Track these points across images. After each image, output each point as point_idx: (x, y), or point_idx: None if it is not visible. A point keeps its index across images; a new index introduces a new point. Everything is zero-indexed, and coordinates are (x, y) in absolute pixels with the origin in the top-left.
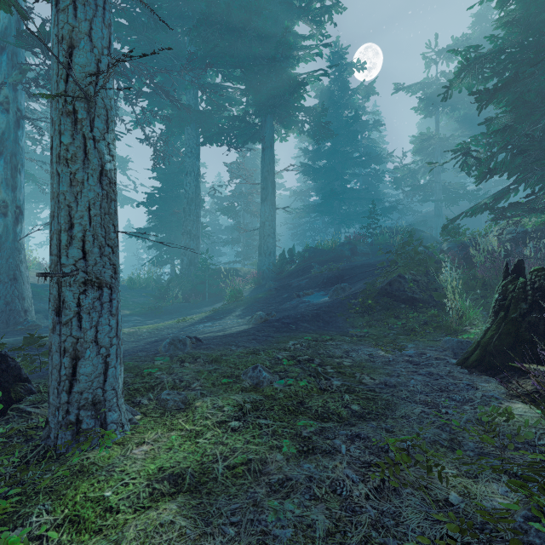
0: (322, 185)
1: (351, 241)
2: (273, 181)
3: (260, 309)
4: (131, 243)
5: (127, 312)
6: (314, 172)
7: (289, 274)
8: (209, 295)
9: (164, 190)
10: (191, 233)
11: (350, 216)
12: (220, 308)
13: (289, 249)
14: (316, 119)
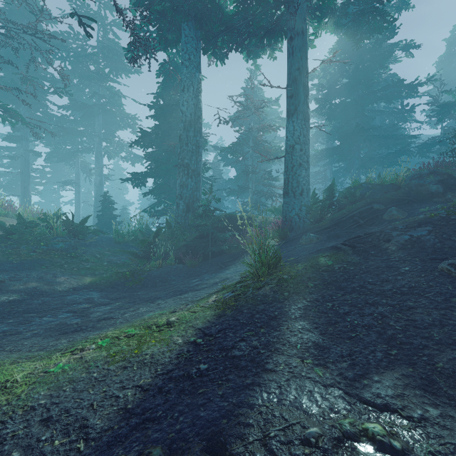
0: (334, 128)
1: (437, 169)
2: (306, 85)
3: (372, 318)
4: (145, 201)
5: (86, 281)
6: (329, 110)
7: (336, 223)
8: (212, 254)
9: (162, 128)
10: (188, 168)
11: (373, 159)
12: (241, 296)
13: (330, 185)
14: (331, 50)
